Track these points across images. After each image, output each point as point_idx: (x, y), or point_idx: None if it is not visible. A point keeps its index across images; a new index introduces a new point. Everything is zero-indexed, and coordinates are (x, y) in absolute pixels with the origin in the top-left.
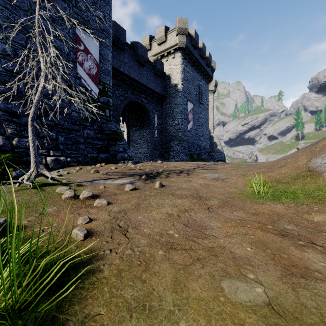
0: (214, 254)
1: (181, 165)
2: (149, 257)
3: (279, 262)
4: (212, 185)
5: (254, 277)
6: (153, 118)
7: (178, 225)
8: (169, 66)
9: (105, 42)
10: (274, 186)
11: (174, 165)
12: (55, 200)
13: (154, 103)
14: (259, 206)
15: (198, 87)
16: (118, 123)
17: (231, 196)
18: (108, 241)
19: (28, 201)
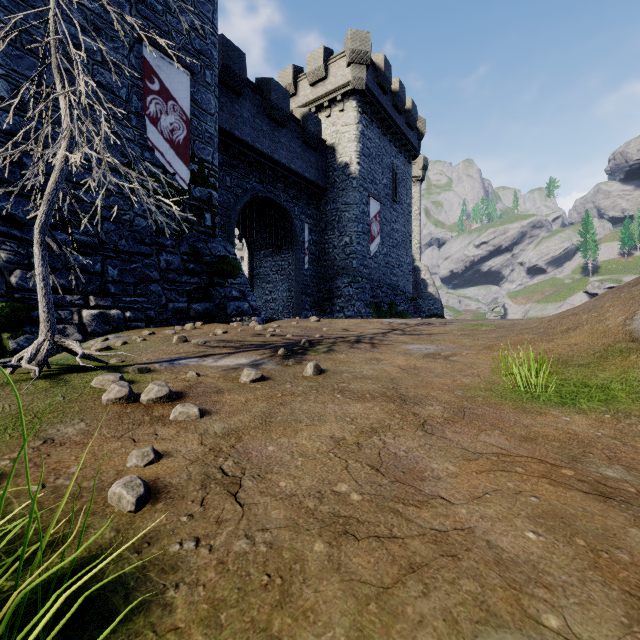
0: (449, 551)
1: (357, 325)
2: (291, 561)
3: (614, 574)
4: (425, 369)
5: (561, 624)
6: (300, 231)
7: (357, 468)
8: (334, 127)
9: (204, 76)
10: (558, 372)
11: (343, 326)
12: (86, 407)
13: (302, 201)
14: (532, 419)
15: (391, 170)
16: (231, 240)
17: (469, 396)
18: (193, 513)
19: (24, 410)
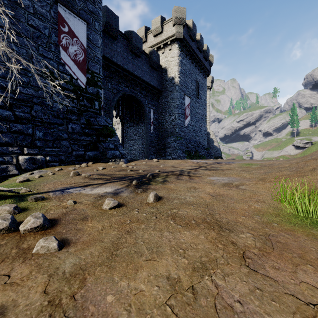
0: None
1: (179, 164)
2: None
3: None
4: (227, 195)
5: None
6: (148, 113)
7: None
8: (166, 58)
9: (94, 25)
10: None
11: (172, 164)
12: None
13: (149, 97)
14: None
15: (196, 81)
16: (111, 117)
17: (266, 221)
18: None
19: None
